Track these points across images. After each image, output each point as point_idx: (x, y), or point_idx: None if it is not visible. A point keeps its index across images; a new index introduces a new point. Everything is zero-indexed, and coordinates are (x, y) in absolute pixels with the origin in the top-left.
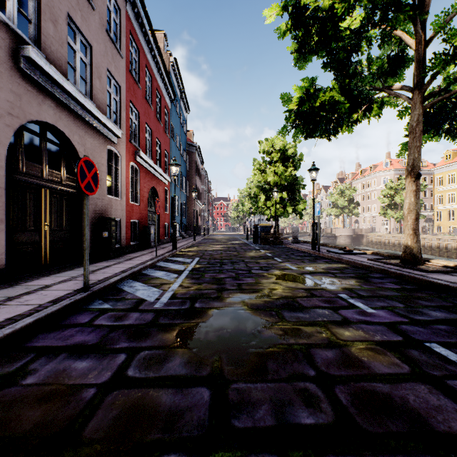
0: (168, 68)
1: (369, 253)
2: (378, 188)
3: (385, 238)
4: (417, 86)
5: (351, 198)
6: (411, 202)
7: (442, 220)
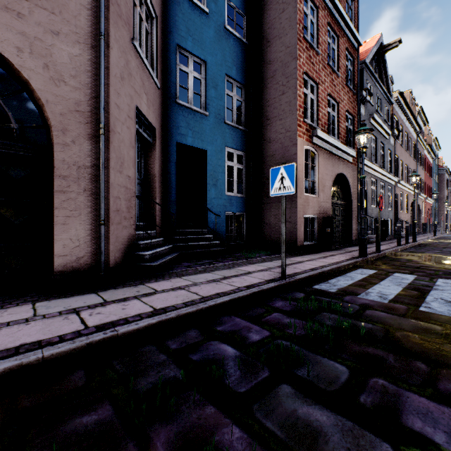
0: (430, 143)
1: None
2: None
3: None
4: None
5: None
6: None
7: None
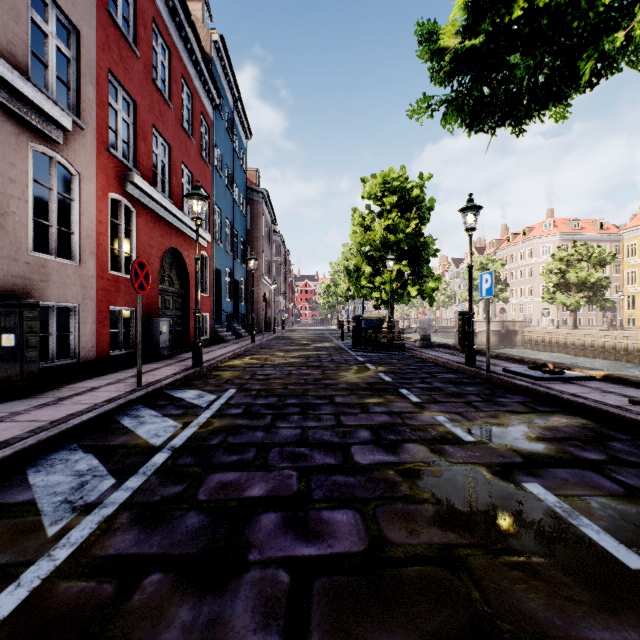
0: (210, 53)
1: (596, 376)
2: (535, 262)
3: (551, 336)
4: None
5: (497, 275)
6: None
7: (636, 308)
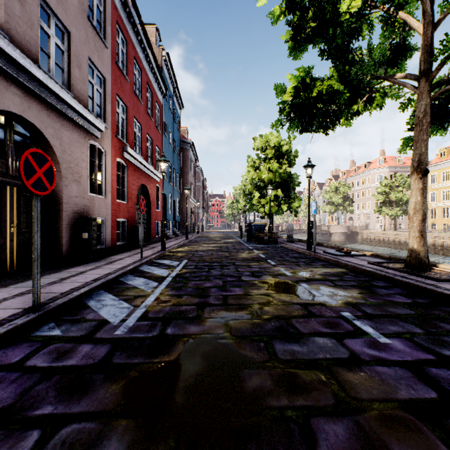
0: (160, 63)
1: (368, 254)
2: (372, 186)
3: (379, 236)
4: (424, 73)
5: (346, 195)
6: (417, 201)
7: (436, 217)
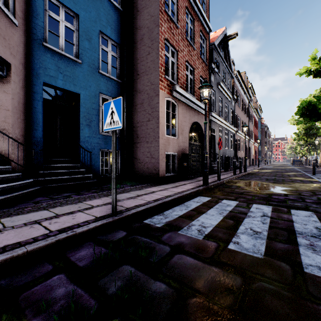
0: (257, 108)
1: None
2: None
3: None
4: None
5: None
6: (320, 156)
7: None
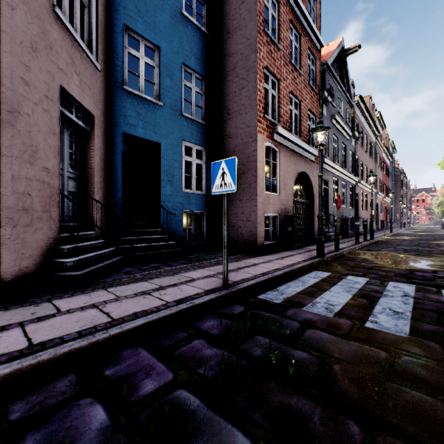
0: (388, 146)
1: None
2: None
3: None
4: None
5: None
6: None
7: None
